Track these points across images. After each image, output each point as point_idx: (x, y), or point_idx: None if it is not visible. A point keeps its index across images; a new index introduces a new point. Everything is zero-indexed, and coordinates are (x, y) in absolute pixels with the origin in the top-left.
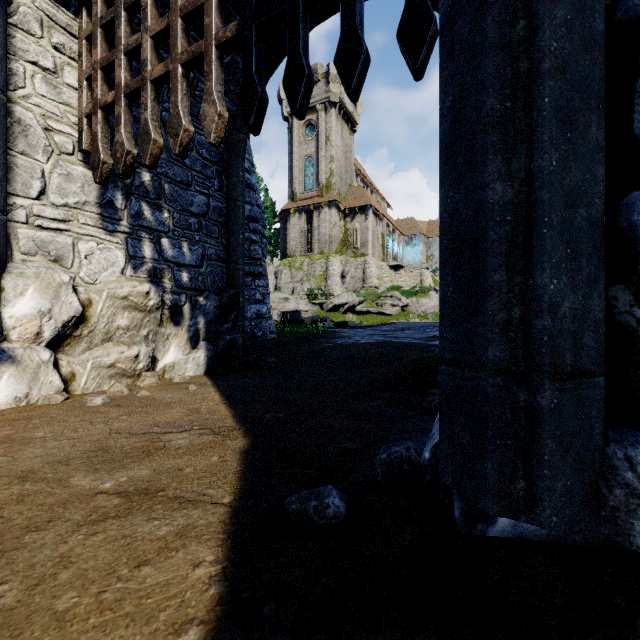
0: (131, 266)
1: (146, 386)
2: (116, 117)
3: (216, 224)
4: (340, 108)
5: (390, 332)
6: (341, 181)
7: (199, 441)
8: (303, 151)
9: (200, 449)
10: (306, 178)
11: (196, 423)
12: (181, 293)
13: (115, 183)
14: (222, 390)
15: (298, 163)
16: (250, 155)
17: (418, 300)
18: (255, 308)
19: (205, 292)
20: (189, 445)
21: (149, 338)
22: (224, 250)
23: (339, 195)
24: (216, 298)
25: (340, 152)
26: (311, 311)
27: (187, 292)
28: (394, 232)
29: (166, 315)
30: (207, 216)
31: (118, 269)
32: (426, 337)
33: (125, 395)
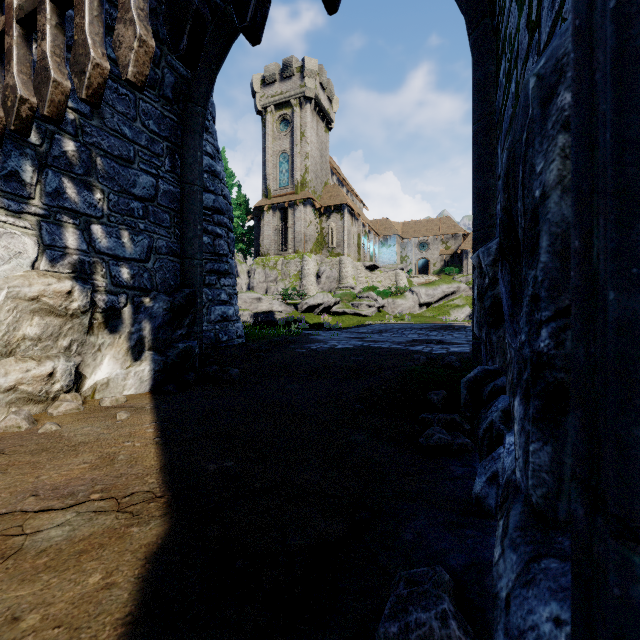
0: (47, 258)
1: (61, 414)
2: (6, 51)
3: (167, 211)
4: (315, 104)
5: (367, 335)
6: (316, 179)
7: (86, 530)
8: (277, 146)
9: (79, 552)
10: (280, 174)
11: (99, 486)
12: (120, 293)
13: (22, 150)
14: (161, 418)
15: (272, 159)
16: (215, 140)
17: (394, 301)
18: (220, 310)
19: (152, 292)
20: (65, 542)
21: (72, 350)
22: (178, 242)
23: (314, 193)
24: (166, 299)
25: (315, 149)
26: (285, 312)
27: (128, 292)
28: (370, 232)
29: (98, 320)
30: (155, 201)
31: (26, 261)
32: (406, 341)
33: (22, 431)
